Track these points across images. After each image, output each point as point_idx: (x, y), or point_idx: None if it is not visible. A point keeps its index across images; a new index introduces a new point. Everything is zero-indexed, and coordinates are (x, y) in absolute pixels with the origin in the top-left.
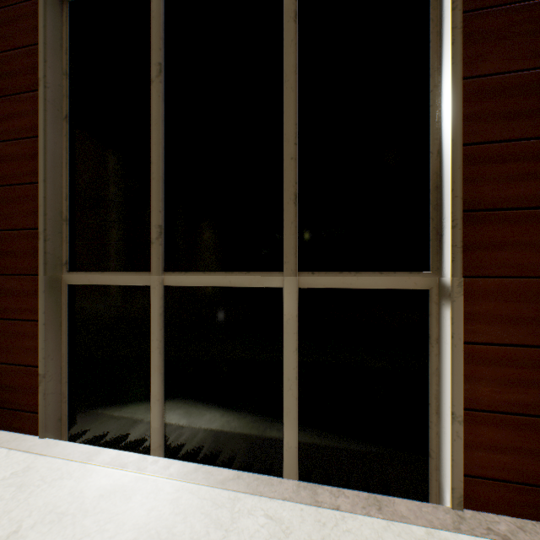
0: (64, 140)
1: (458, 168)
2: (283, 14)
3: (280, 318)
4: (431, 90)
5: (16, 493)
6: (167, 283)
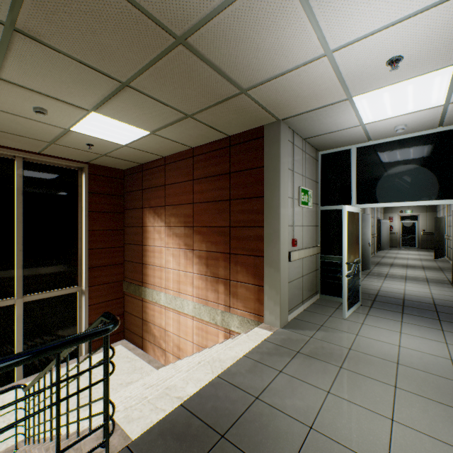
0: None
1: (87, 256)
2: (15, 188)
3: (13, 317)
4: (79, 228)
5: None
6: None
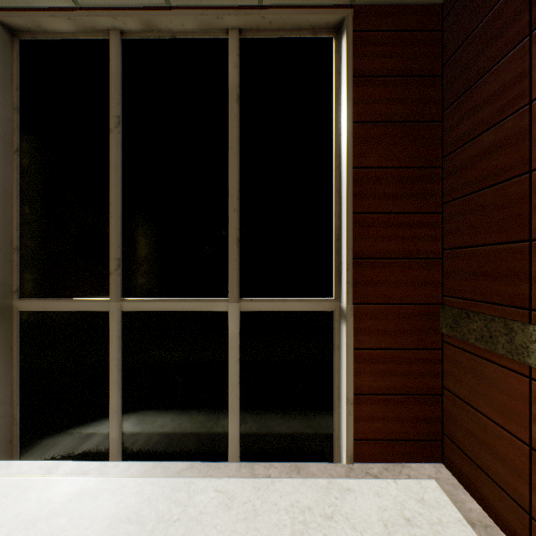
0: (15, 172)
1: (350, 229)
2: (228, 93)
3: (226, 335)
4: (335, 169)
5: None
6: (125, 308)
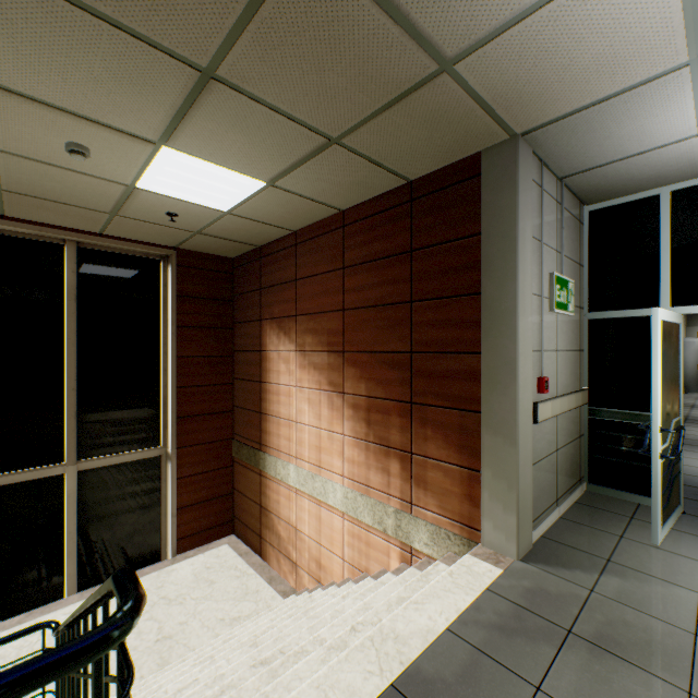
0: None
1: (175, 399)
2: (65, 291)
3: (63, 494)
4: (163, 354)
5: None
6: None
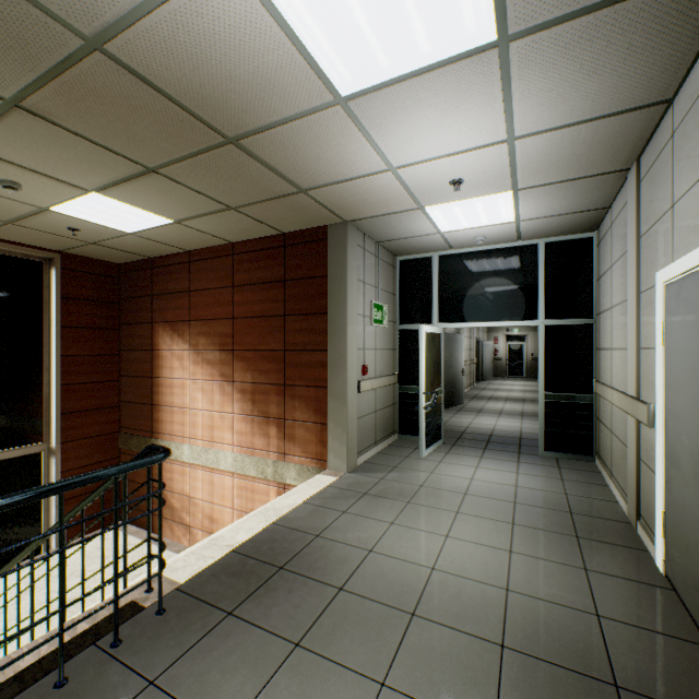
0: None
1: (60, 396)
2: None
3: None
4: (45, 353)
5: None
6: None
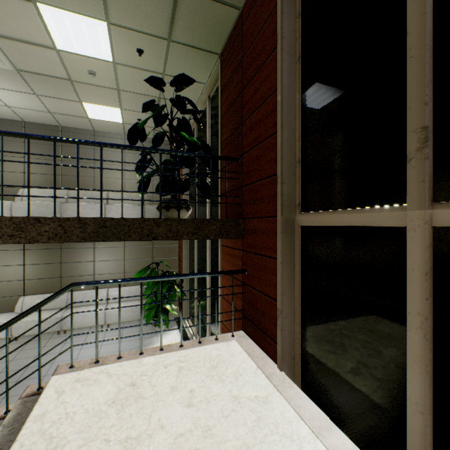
0: (296, 83)
1: None
2: None
3: None
4: None
5: (254, 424)
6: (438, 221)
